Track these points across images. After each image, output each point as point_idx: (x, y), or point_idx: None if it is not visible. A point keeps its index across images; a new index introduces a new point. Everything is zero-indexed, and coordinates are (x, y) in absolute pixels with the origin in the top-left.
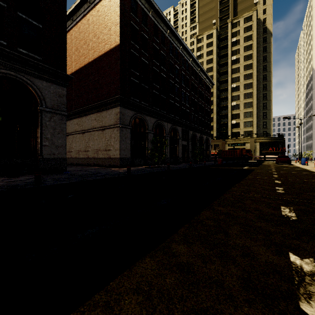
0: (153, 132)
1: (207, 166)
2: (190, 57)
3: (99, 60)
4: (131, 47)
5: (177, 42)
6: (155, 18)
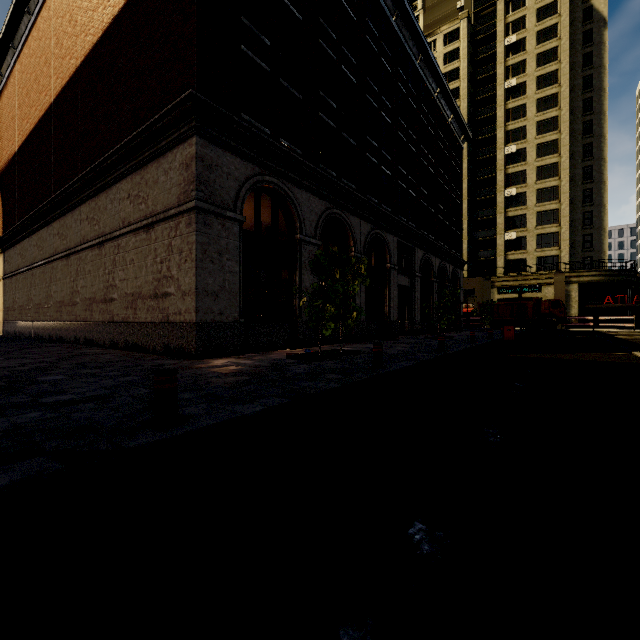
0: (318, 241)
1: (486, 346)
2: (419, 51)
3: None
4: None
5: None
6: None
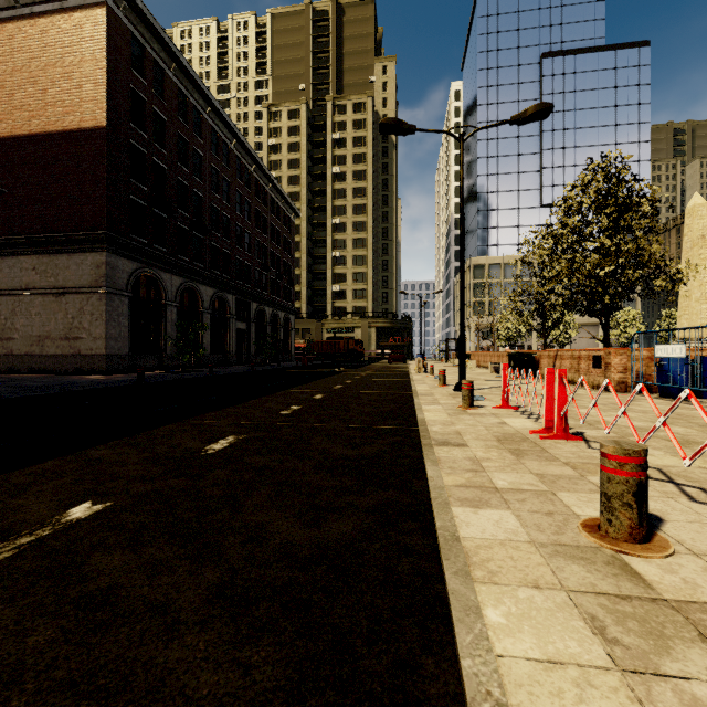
0: (177, 303)
1: (282, 368)
2: (253, 162)
3: (48, 142)
4: (130, 136)
5: (227, 130)
6: (181, 81)
